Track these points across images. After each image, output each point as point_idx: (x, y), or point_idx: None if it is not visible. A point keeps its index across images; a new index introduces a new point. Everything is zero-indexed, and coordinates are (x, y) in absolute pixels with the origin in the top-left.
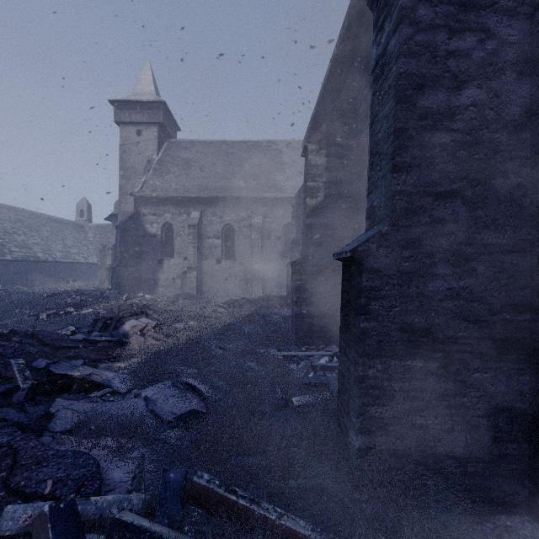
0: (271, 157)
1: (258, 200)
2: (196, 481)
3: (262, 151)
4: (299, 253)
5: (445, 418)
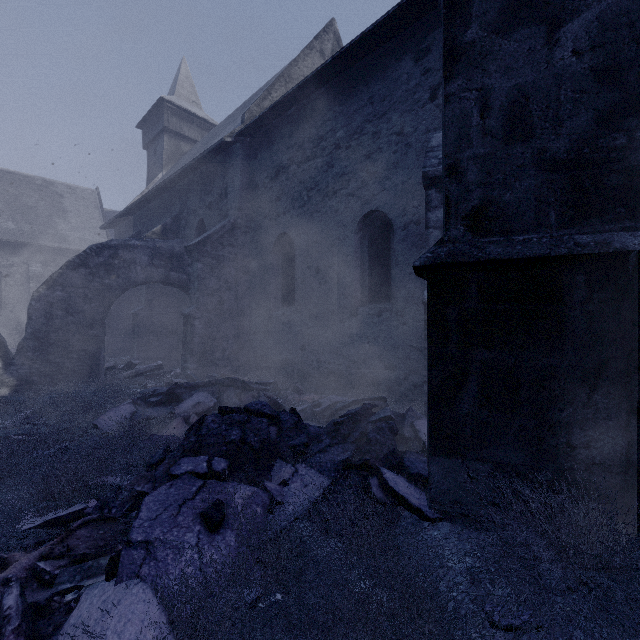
0: (50, 201)
1: (37, 246)
2: None
3: (36, 190)
4: None
5: (158, 349)
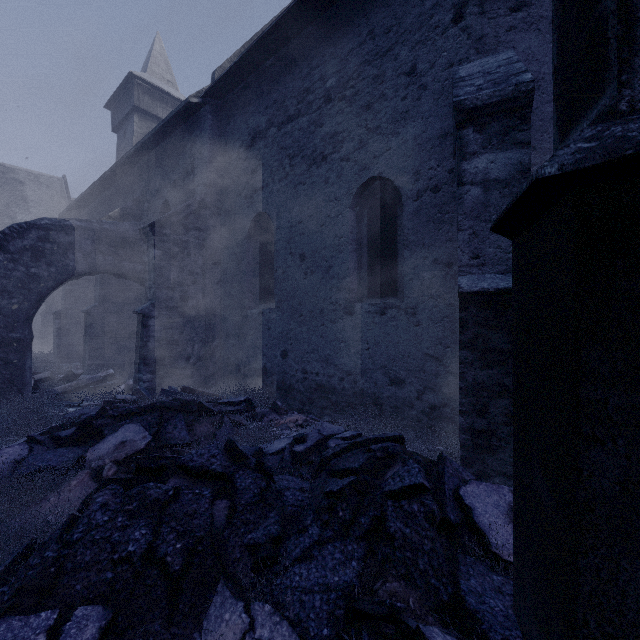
0: (8, 188)
1: None
2: (35, 371)
3: None
4: (55, 304)
5: (116, 354)
